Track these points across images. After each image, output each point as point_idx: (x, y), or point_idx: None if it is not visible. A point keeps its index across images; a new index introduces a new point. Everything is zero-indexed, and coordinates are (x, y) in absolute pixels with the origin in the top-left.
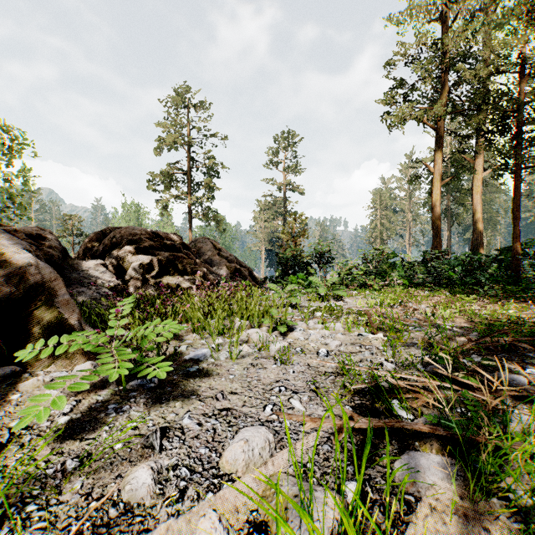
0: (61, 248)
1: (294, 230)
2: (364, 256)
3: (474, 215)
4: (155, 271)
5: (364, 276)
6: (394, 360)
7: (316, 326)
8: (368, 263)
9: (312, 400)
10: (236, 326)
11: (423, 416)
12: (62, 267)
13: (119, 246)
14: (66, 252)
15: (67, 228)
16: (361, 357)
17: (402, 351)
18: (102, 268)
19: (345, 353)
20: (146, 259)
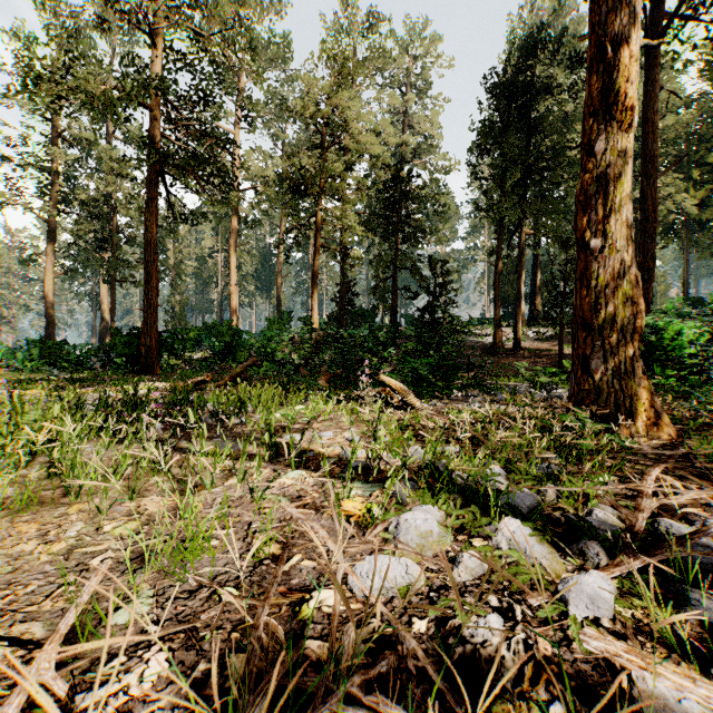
0: None
1: None
2: None
3: (102, 306)
4: None
5: None
6: None
7: None
8: None
9: None
10: None
11: None
12: None
13: None
14: None
15: None
16: None
17: None
18: None
19: None
20: None
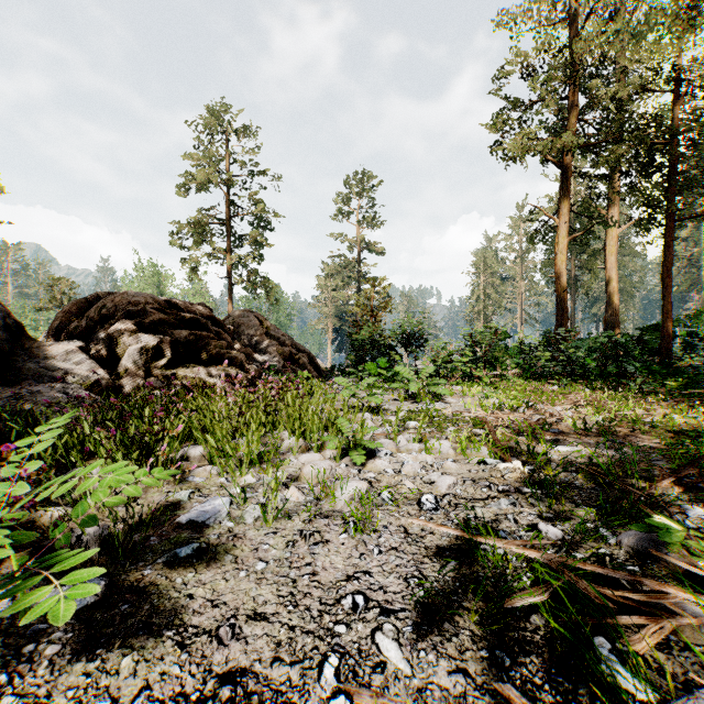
0: (12, 323)
1: (372, 301)
2: (470, 336)
3: (608, 283)
4: (165, 358)
5: (469, 364)
6: (554, 517)
7: (410, 446)
8: (475, 347)
9: (422, 637)
10: (284, 447)
11: (684, 699)
12: (5, 352)
13: (111, 320)
14: (22, 330)
15: (54, 297)
16: (495, 510)
17: (559, 495)
18: (79, 354)
19: (466, 500)
20: (152, 340)
